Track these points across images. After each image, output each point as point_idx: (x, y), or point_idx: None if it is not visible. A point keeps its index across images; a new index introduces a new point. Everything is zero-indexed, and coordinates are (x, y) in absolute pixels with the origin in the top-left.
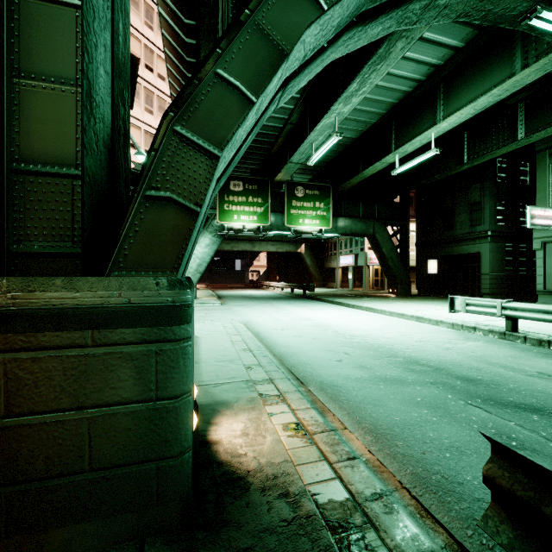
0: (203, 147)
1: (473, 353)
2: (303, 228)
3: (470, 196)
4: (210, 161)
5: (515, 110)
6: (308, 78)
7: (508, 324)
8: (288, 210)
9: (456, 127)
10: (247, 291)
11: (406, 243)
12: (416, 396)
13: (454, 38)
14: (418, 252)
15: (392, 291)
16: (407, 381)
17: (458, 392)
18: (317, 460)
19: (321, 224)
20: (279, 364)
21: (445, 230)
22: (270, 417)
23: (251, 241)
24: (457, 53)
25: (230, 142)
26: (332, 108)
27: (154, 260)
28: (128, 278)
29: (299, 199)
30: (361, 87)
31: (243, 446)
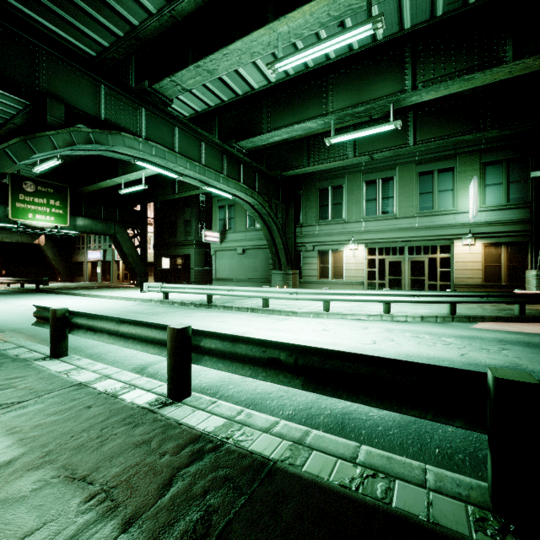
0: None
1: (130, 310)
2: (34, 222)
3: (185, 215)
4: None
5: None
6: None
7: (164, 296)
8: (13, 202)
9: None
10: None
11: (145, 244)
12: None
13: None
14: (155, 251)
15: (133, 282)
16: None
17: None
18: None
19: (57, 221)
20: None
21: (172, 237)
22: None
23: None
24: None
25: None
26: None
27: None
28: None
29: (29, 194)
30: None
31: None
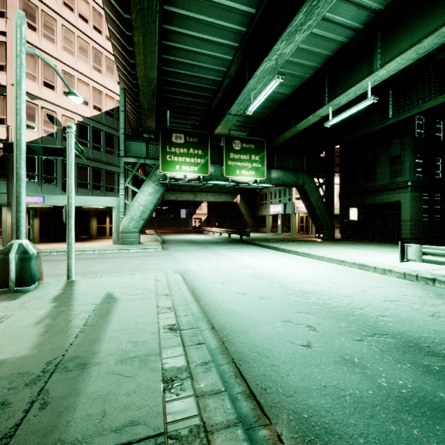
0: None
1: None
2: (240, 178)
3: (391, 150)
4: None
5: (442, 65)
6: None
7: None
8: (226, 161)
9: (382, 84)
10: (189, 236)
11: (331, 193)
12: None
13: None
14: (341, 201)
15: (319, 235)
16: None
17: None
18: None
19: (256, 175)
20: (219, 350)
21: (366, 182)
22: None
23: (193, 192)
24: None
25: None
26: (274, 48)
27: None
28: None
29: (236, 152)
30: (307, 20)
31: None
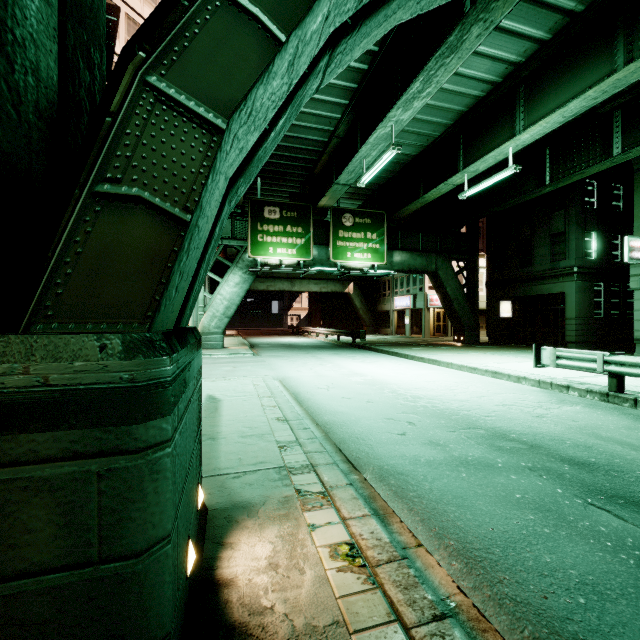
0: (197, 113)
1: (574, 422)
2: (351, 263)
3: (552, 225)
4: (208, 138)
5: (609, 120)
6: (365, 46)
7: (612, 383)
8: (334, 241)
9: (537, 141)
10: (285, 339)
11: (474, 282)
12: (513, 490)
13: (539, 28)
14: (489, 292)
15: (458, 338)
16: (497, 466)
17: (569, 483)
18: (386, 620)
19: (373, 259)
20: (323, 438)
21: (521, 266)
22: (311, 531)
23: (290, 280)
24: (542, 47)
25: (244, 108)
26: (388, 114)
27: (111, 304)
28: (47, 337)
29: (347, 229)
30: (425, 87)
31: (269, 590)
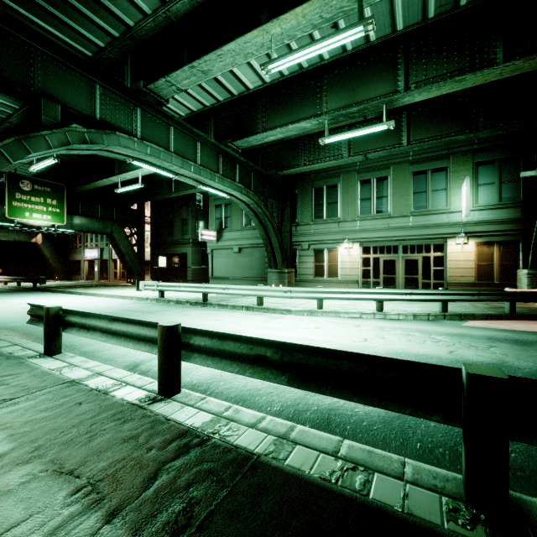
0: None
1: (125, 308)
2: (31, 221)
3: (182, 214)
4: None
5: None
6: None
7: (160, 294)
8: (10, 201)
9: None
10: None
11: (142, 243)
12: None
13: None
14: (152, 250)
15: (130, 281)
16: None
17: None
18: None
19: (53, 220)
20: None
21: (169, 235)
22: None
23: None
24: None
25: None
26: None
27: None
28: None
29: (26, 193)
30: None
31: None
